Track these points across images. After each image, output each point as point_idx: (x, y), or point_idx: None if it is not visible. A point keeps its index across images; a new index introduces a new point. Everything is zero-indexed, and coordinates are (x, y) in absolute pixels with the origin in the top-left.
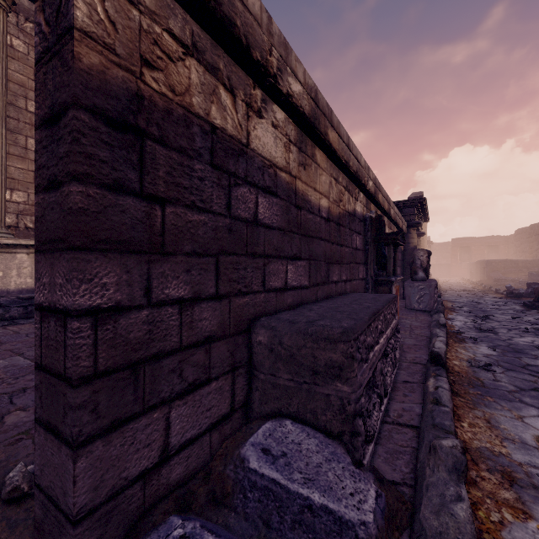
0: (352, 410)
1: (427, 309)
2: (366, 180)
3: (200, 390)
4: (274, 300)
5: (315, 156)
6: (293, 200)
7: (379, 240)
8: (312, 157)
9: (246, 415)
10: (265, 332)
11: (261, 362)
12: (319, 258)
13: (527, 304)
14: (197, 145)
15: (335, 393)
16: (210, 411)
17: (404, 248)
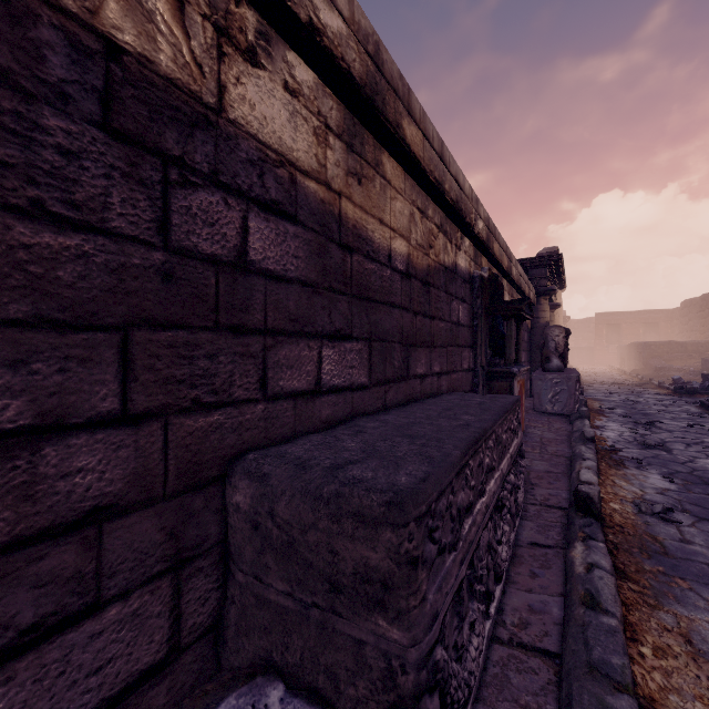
0: (410, 687)
1: (565, 412)
2: (474, 218)
3: (66, 635)
4: (291, 414)
5: (382, 165)
6: (335, 233)
7: (494, 311)
8: (376, 167)
9: (215, 650)
10: (248, 485)
11: (239, 548)
12: (390, 338)
13: (707, 404)
14: (53, 71)
15: (375, 641)
16: (103, 672)
17: (532, 325)
